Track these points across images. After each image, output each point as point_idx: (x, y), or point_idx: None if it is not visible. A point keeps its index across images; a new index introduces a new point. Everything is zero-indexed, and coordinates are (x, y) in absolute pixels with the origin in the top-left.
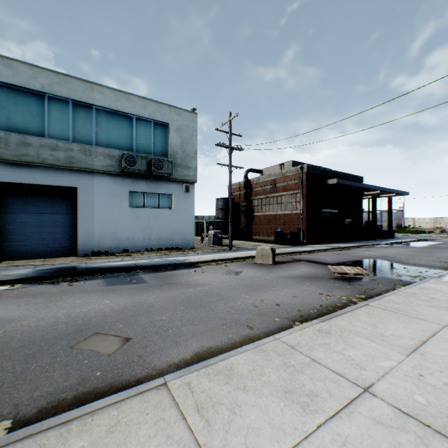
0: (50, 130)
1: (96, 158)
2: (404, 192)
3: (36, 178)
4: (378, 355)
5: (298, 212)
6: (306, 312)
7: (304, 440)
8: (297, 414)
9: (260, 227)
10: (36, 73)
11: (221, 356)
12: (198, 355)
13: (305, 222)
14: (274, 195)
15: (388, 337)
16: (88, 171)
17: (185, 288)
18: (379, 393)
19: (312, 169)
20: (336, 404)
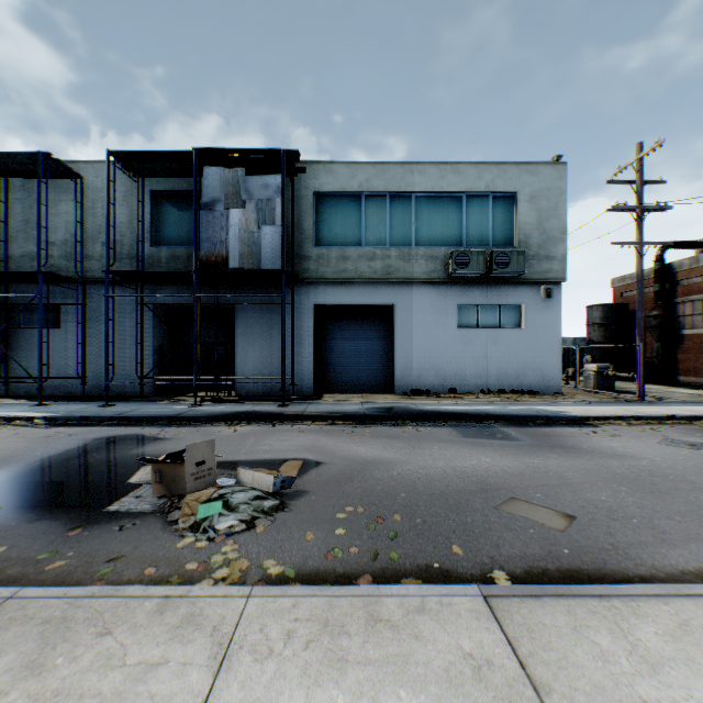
0: (365, 237)
1: (415, 263)
2: None
3: (353, 297)
4: None
5: None
6: None
7: None
8: None
9: (697, 359)
10: (353, 171)
11: None
12: None
13: None
14: None
15: None
16: (406, 281)
17: (599, 457)
18: None
19: None
20: None
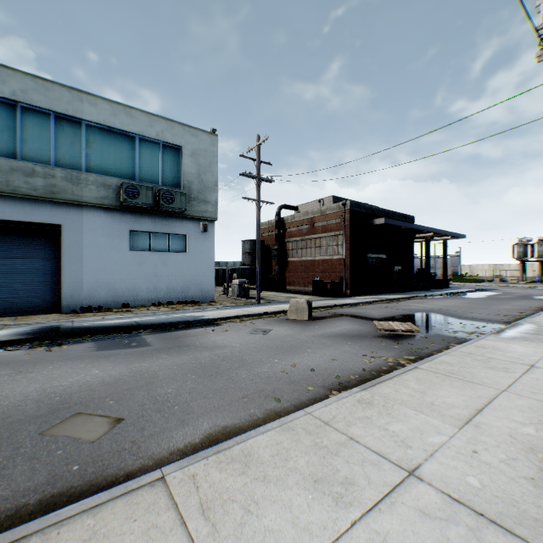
0: (24, 150)
1: (86, 188)
2: (461, 235)
3: (5, 211)
4: (427, 429)
5: (340, 257)
6: (345, 378)
7: (334, 542)
8: (327, 508)
9: (295, 276)
10: (4, 75)
11: (238, 438)
12: (210, 438)
13: (348, 269)
14: (311, 237)
15: (439, 406)
16: (76, 204)
17: (200, 351)
18: (427, 476)
19: (356, 206)
20: (375, 494)
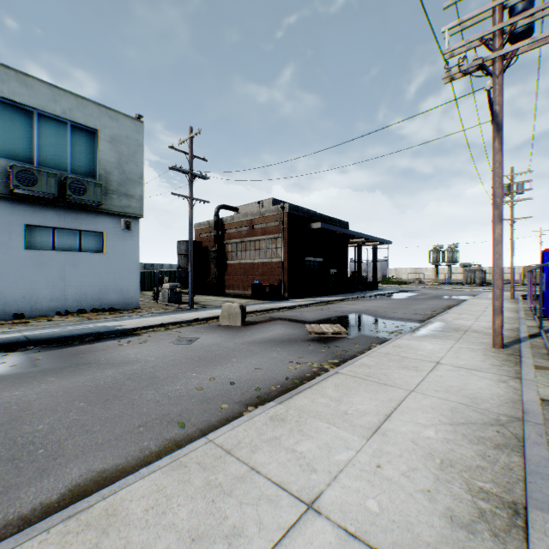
0: None
1: None
2: (388, 241)
3: None
4: (336, 444)
5: (279, 260)
6: (266, 390)
7: None
8: None
9: (234, 279)
10: None
11: (107, 490)
12: (75, 491)
13: (287, 272)
14: (251, 239)
15: (352, 415)
16: None
17: (103, 369)
18: (327, 507)
19: (295, 209)
20: (264, 545)
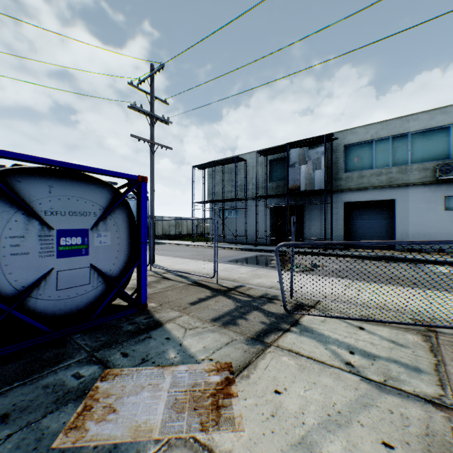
0: (375, 163)
1: (410, 174)
2: None
3: (367, 196)
4: None
5: None
6: None
7: None
8: None
9: None
10: (366, 129)
11: None
12: None
13: None
14: None
15: None
16: (403, 185)
17: None
18: None
19: None
20: None
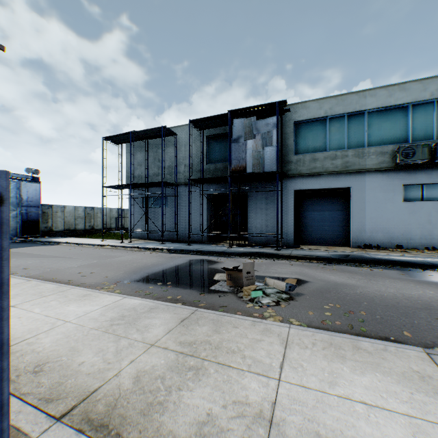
0: (329, 144)
1: (367, 158)
2: None
3: (320, 184)
4: None
5: None
6: None
7: None
8: None
9: None
10: (320, 104)
11: None
12: None
13: None
14: None
15: None
16: (360, 171)
17: None
18: None
19: None
20: None
